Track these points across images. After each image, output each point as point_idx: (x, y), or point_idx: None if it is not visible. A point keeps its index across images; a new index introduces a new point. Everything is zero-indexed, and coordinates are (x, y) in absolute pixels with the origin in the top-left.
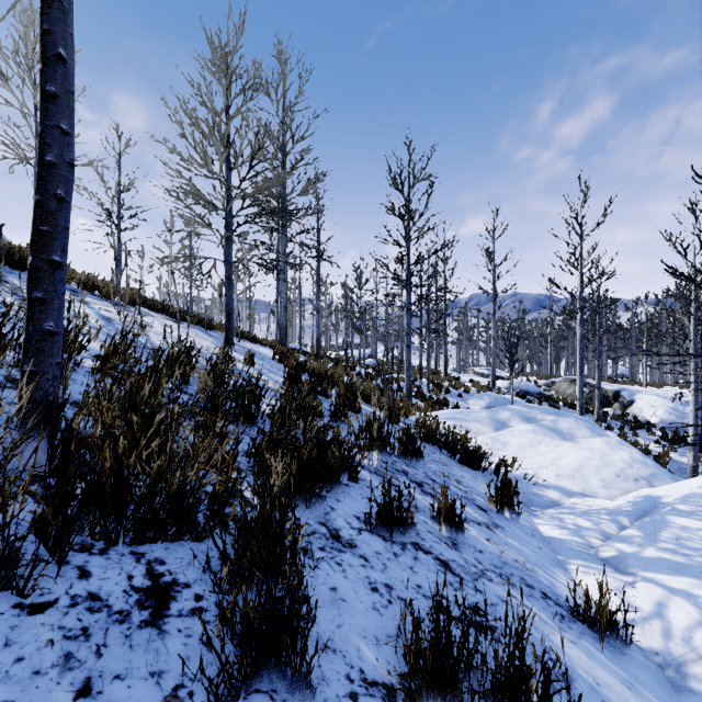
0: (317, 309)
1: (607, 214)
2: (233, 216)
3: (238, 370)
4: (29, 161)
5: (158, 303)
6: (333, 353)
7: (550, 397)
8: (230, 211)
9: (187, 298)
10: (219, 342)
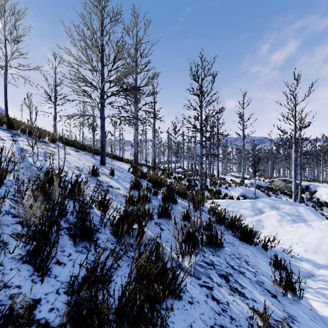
0: (154, 144)
1: (310, 91)
2: (105, 92)
3: (101, 182)
4: (1, 67)
5: (71, 141)
6: (162, 165)
7: (272, 189)
8: (103, 89)
9: (63, 137)
10: (98, 162)
